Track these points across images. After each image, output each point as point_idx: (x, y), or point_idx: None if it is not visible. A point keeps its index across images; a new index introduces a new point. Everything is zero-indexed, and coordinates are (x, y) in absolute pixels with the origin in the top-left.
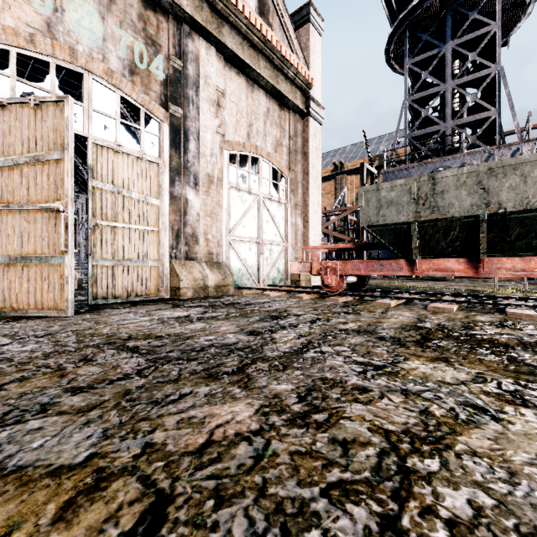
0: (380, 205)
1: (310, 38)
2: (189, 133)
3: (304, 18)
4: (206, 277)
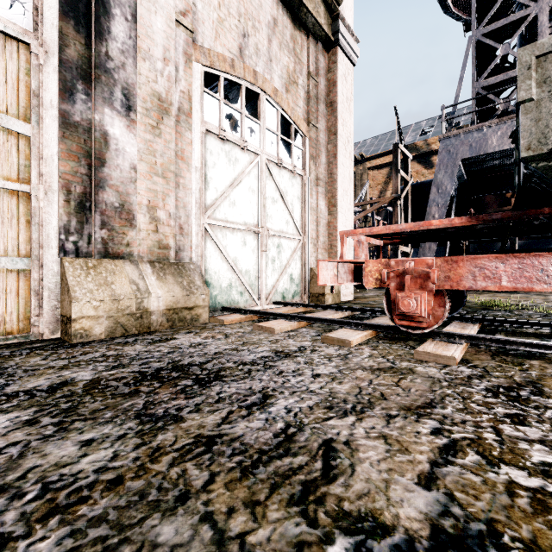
0: None
1: None
2: (111, 1)
3: None
4: (145, 292)
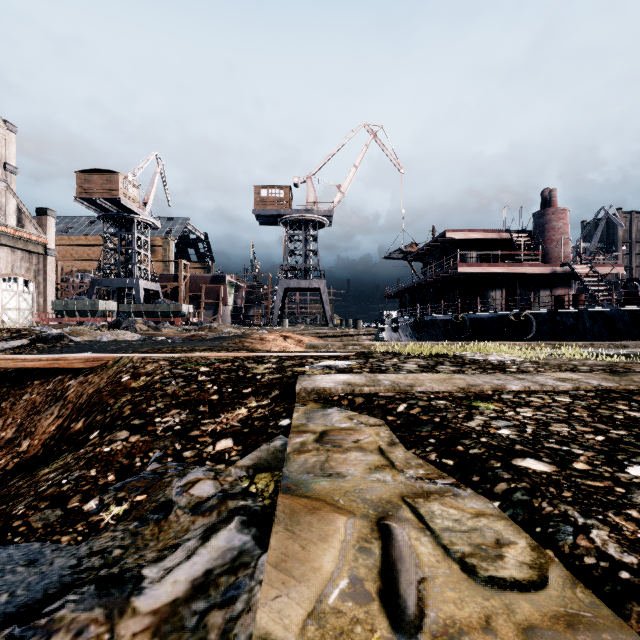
0: (57, 305)
1: (48, 222)
2: None
3: (45, 213)
4: None
